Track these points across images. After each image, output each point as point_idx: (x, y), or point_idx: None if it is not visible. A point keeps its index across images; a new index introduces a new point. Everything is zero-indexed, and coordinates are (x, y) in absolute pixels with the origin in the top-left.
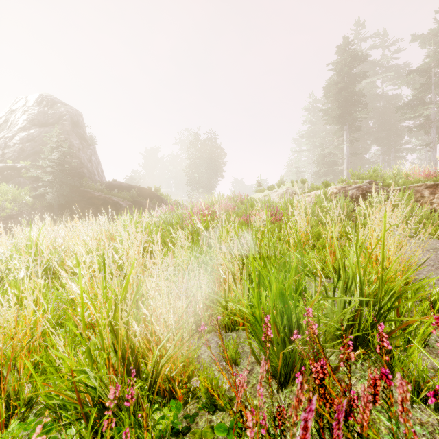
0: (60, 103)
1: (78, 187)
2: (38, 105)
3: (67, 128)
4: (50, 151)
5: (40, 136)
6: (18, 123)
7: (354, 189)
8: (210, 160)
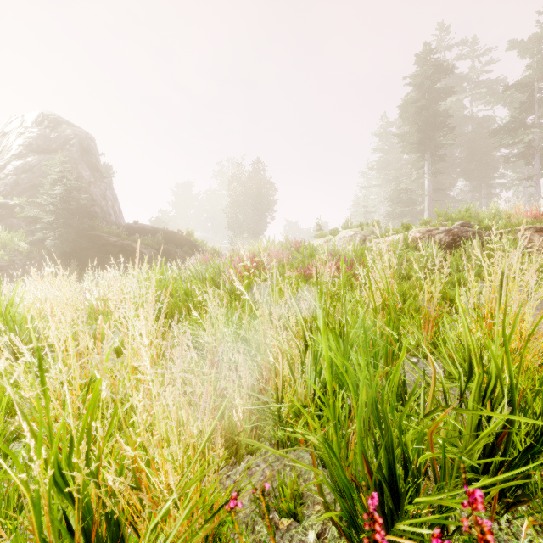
0: (65, 124)
1: (88, 231)
2: (37, 126)
3: (75, 155)
4: (51, 185)
5: (40, 166)
6: (11, 149)
7: (443, 233)
8: (257, 198)
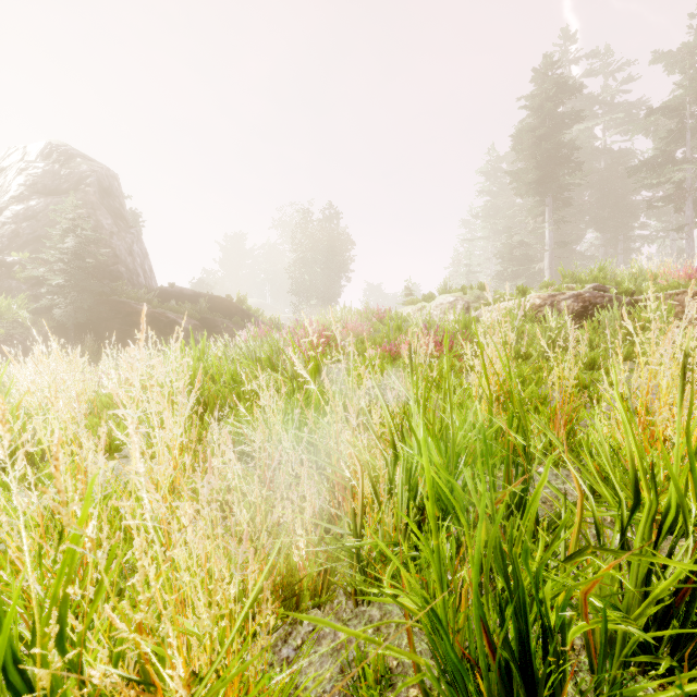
0: (80, 158)
1: (109, 296)
2: (43, 160)
3: (92, 198)
4: (61, 236)
5: (47, 212)
6: (9, 190)
7: (571, 299)
8: (328, 254)
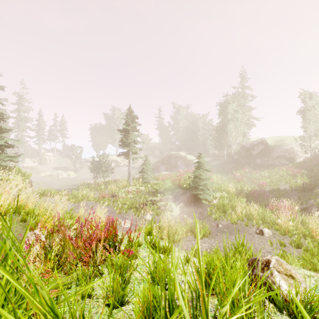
0: None
1: None
2: None
3: None
4: None
5: None
6: None
7: None
8: None
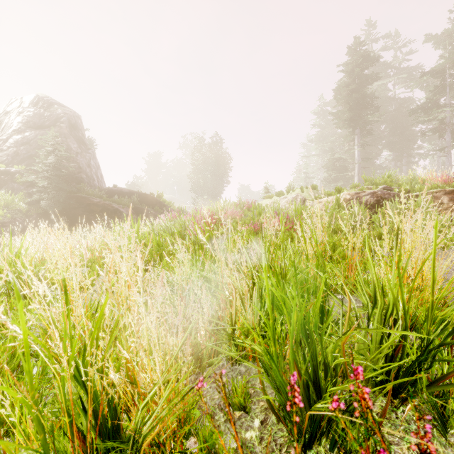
0: (57, 105)
1: (76, 193)
2: (33, 106)
3: (64, 131)
4: (45, 155)
5: (36, 139)
6: (12, 126)
7: (369, 195)
8: (215, 165)
